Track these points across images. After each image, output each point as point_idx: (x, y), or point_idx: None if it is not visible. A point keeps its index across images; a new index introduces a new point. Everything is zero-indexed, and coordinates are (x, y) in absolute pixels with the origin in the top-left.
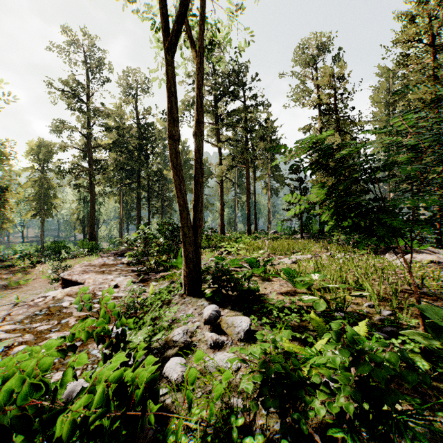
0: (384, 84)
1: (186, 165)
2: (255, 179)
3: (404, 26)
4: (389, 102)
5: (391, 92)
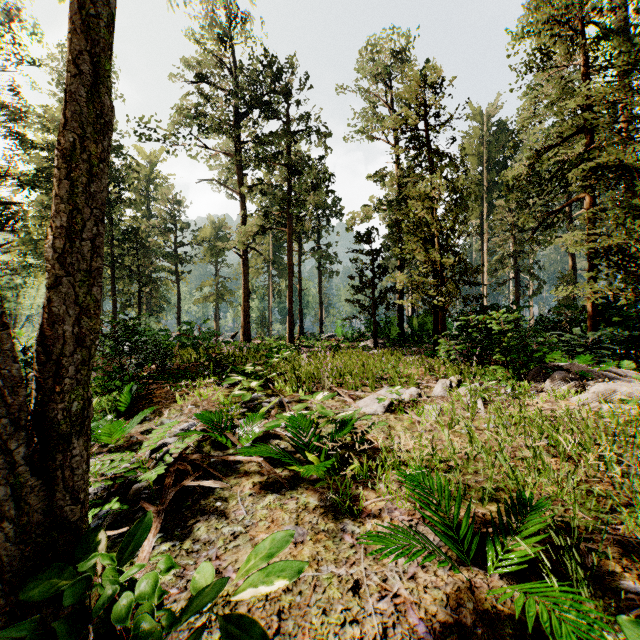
0: (477, 129)
1: (187, 226)
2: (300, 254)
3: (539, 7)
4: (483, 156)
5: (485, 142)
